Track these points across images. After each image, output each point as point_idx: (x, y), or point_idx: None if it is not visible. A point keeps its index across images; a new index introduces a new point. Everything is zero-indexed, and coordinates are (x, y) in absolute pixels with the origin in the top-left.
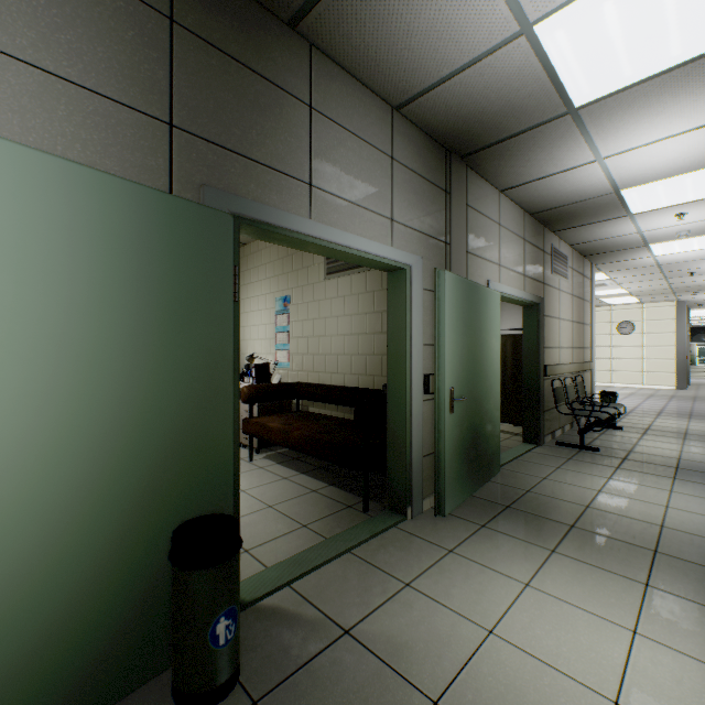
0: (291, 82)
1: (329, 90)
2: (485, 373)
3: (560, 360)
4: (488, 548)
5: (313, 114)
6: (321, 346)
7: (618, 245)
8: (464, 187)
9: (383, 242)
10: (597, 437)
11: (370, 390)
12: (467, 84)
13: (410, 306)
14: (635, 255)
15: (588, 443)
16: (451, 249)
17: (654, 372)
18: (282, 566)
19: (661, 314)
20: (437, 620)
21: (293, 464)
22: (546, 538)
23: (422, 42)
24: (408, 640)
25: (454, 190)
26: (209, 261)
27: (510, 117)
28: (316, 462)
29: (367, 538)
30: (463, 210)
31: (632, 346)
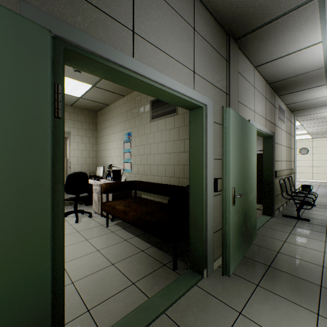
0: None
1: None
2: (249, 177)
3: (281, 168)
4: (267, 309)
5: None
6: (148, 160)
7: (313, 104)
8: (236, 60)
9: (188, 87)
10: (303, 211)
11: (177, 186)
12: None
13: (205, 133)
14: (319, 110)
15: (300, 215)
16: (229, 97)
17: (319, 173)
18: None
19: (322, 144)
20: None
21: (131, 229)
22: (307, 298)
23: None
24: None
25: (231, 60)
26: (18, 70)
27: (275, 1)
28: None
29: (177, 298)
30: (236, 74)
31: (307, 160)
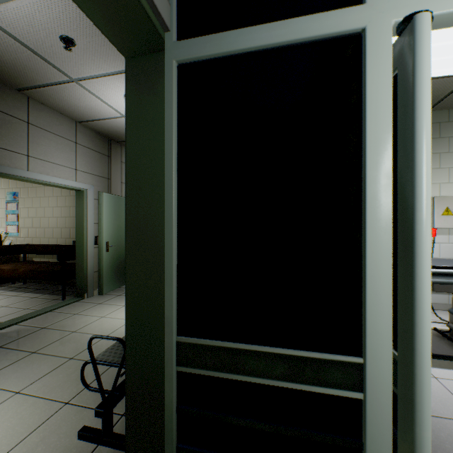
0: (17, 113)
1: (40, 115)
2: None
3: None
4: (117, 300)
5: (30, 125)
6: (42, 223)
7: None
8: (119, 154)
9: (71, 179)
10: None
11: (72, 245)
12: (109, 123)
13: (87, 207)
14: None
15: None
16: (111, 181)
17: None
18: (12, 320)
19: None
20: (84, 318)
21: (21, 290)
22: None
23: (84, 109)
24: (70, 324)
25: (113, 156)
26: None
27: None
28: (38, 287)
29: (61, 306)
30: (119, 165)
31: None
